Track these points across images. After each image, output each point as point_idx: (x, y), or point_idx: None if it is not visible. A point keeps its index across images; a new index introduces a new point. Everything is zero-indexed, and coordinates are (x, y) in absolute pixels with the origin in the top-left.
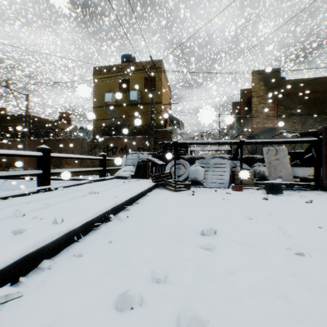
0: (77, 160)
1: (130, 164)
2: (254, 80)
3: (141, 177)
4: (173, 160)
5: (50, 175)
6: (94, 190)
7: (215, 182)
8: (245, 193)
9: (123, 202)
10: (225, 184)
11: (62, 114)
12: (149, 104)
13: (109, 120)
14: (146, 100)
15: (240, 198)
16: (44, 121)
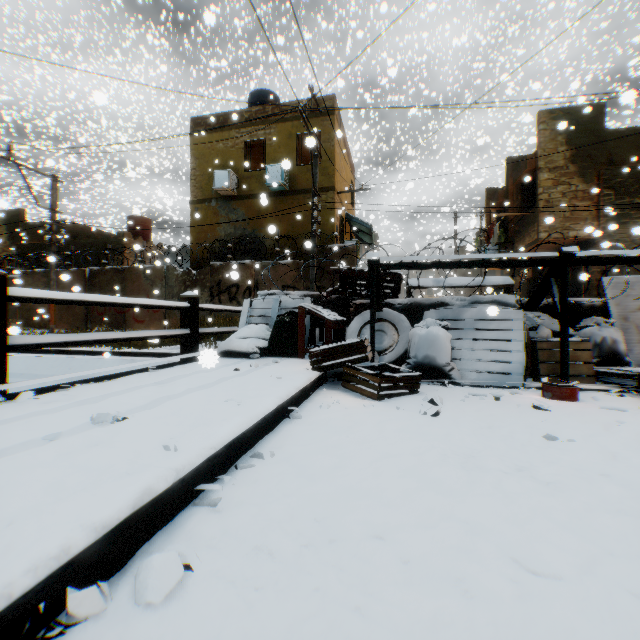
0: (156, 312)
1: (260, 320)
2: (543, 134)
3: (284, 352)
4: (367, 311)
5: (4, 353)
6: (126, 402)
7: (482, 369)
8: (595, 409)
9: (193, 468)
10: (514, 375)
11: (132, 220)
12: (307, 192)
13: (223, 228)
14: (301, 185)
15: (603, 433)
16: (96, 234)
